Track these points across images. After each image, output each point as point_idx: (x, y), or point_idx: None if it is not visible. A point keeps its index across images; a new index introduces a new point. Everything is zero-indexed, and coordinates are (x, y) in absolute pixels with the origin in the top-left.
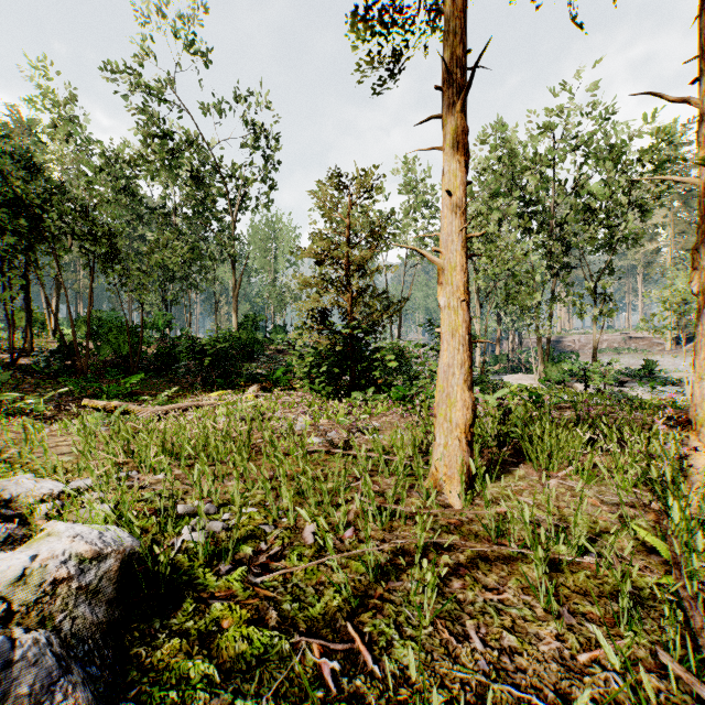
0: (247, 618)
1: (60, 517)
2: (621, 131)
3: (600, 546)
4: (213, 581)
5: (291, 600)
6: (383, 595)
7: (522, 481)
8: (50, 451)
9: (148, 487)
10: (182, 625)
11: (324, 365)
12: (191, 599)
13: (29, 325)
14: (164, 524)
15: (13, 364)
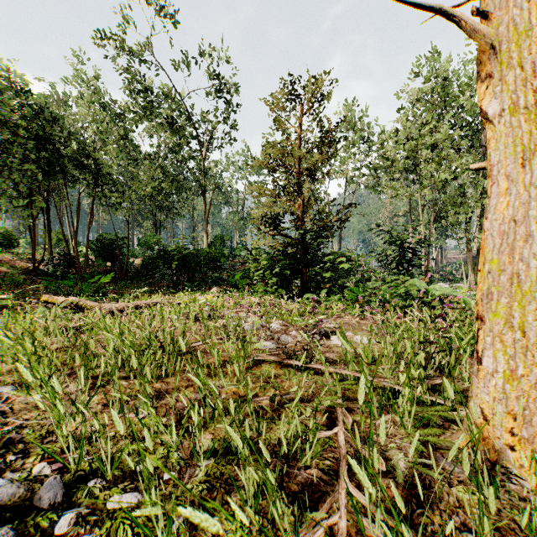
0: None
1: None
2: None
3: None
4: None
5: None
6: None
7: None
8: None
9: (1, 419)
10: None
11: (276, 267)
12: None
13: (48, 241)
14: None
15: (34, 270)
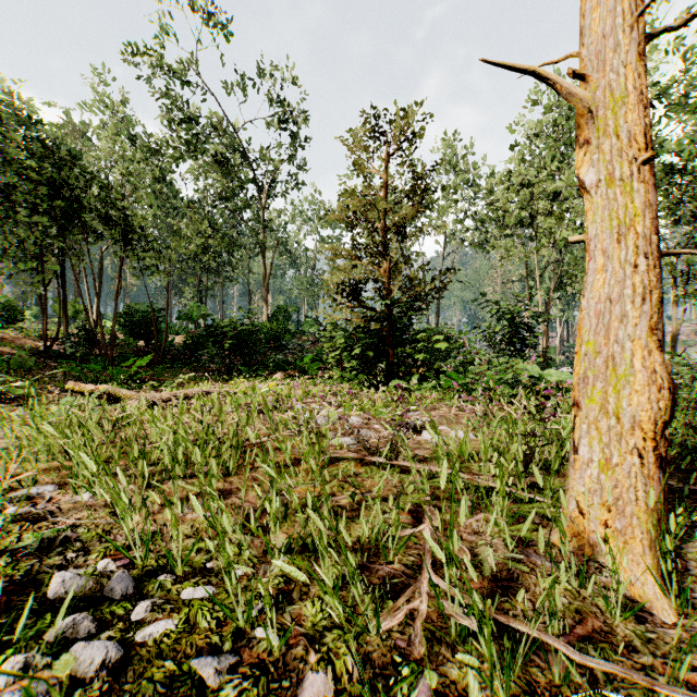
0: None
1: None
2: None
3: None
4: None
5: None
6: None
7: None
8: None
9: (50, 518)
10: None
11: (356, 347)
12: None
13: (64, 314)
14: None
15: (46, 351)
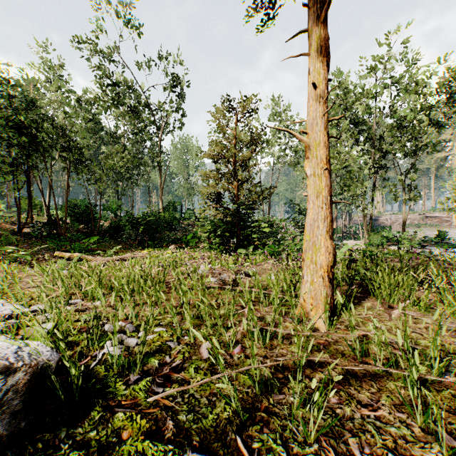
0: (145, 428)
1: (13, 332)
2: (423, 73)
3: (454, 367)
4: (121, 389)
5: (186, 411)
6: (268, 408)
7: (371, 311)
8: (26, 285)
9: (87, 311)
10: (85, 434)
11: (219, 230)
12: (99, 408)
13: (30, 207)
14: (90, 340)
15: (19, 232)
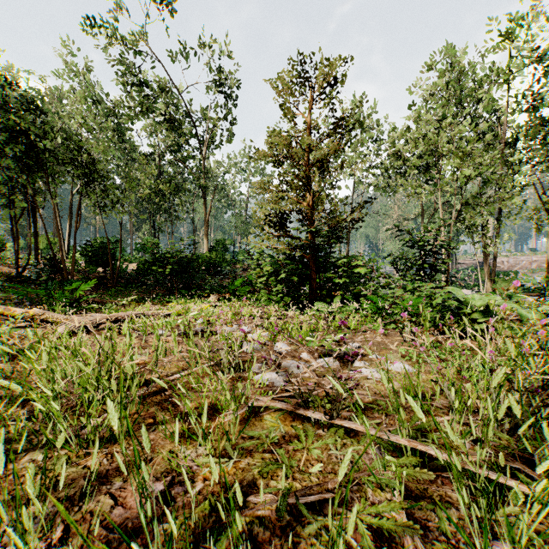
0: None
1: None
2: None
3: None
4: None
5: None
6: None
7: None
8: None
9: None
10: None
11: (282, 272)
12: None
13: (35, 245)
14: None
15: (18, 276)
